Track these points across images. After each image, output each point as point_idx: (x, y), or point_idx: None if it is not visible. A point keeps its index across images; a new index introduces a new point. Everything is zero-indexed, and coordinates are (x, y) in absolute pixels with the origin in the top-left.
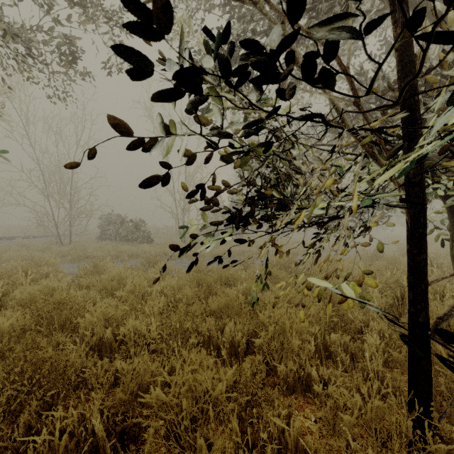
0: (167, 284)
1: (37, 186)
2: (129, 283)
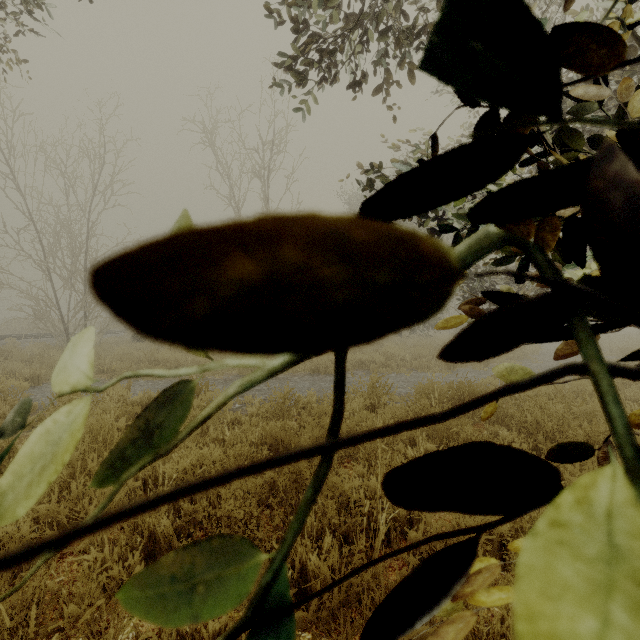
0: (198, 462)
1: (30, 256)
2: (93, 467)
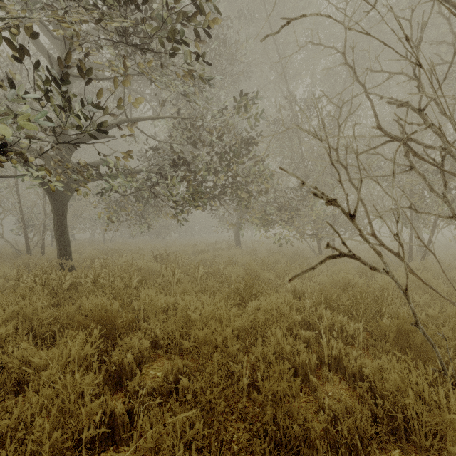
0: None
1: None
2: None
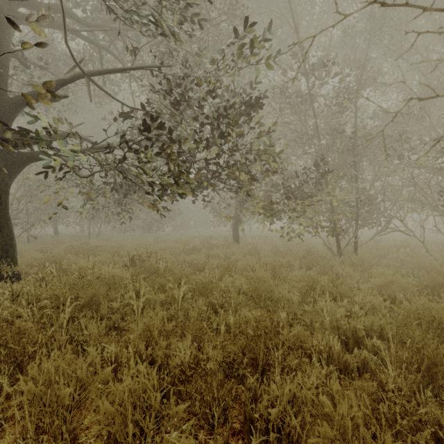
0: None
1: None
2: None
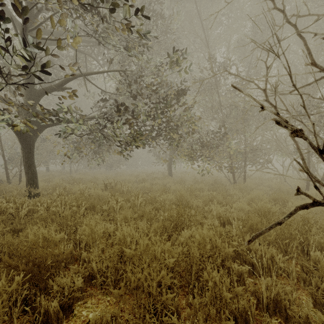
0: None
1: None
2: None
